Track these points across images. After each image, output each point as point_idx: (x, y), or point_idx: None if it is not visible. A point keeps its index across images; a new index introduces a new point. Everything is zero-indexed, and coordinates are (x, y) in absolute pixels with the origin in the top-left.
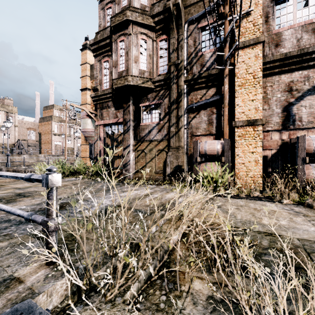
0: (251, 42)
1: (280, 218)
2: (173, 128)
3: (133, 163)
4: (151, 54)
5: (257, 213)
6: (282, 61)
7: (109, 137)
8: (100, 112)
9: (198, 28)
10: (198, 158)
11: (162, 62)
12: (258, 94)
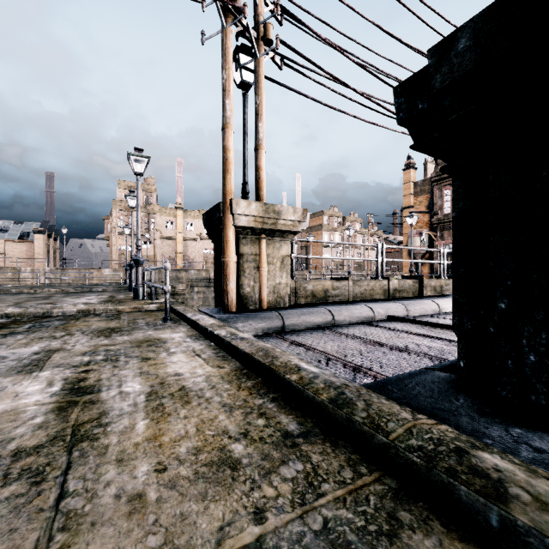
0: None
1: None
2: None
3: None
4: None
5: None
6: None
7: (450, 255)
8: (440, 233)
9: None
10: None
11: None
12: None
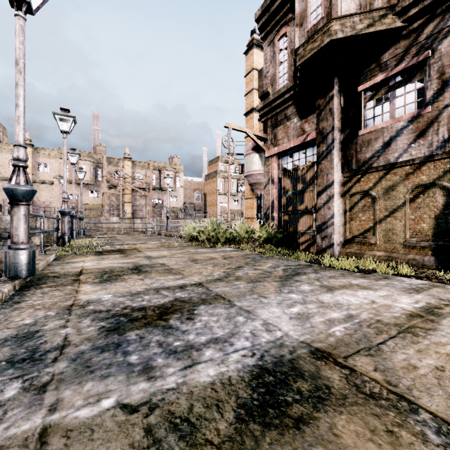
0: None
1: None
2: None
3: (340, 223)
4: None
5: None
6: None
7: (288, 176)
8: (272, 133)
9: None
10: None
11: None
12: None
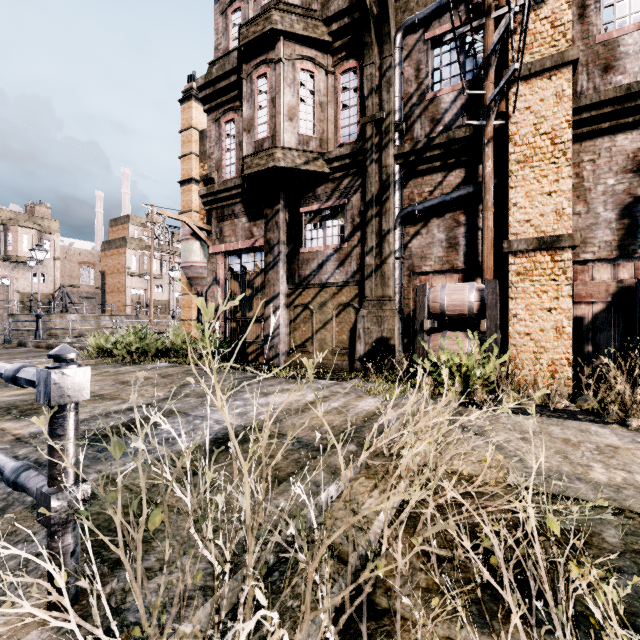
0: (547, 64)
1: (634, 466)
2: (370, 258)
3: (286, 333)
4: (324, 102)
5: (574, 453)
6: (620, 103)
7: (236, 278)
8: (217, 227)
9: (424, 40)
10: (426, 323)
11: (346, 117)
12: (563, 180)
